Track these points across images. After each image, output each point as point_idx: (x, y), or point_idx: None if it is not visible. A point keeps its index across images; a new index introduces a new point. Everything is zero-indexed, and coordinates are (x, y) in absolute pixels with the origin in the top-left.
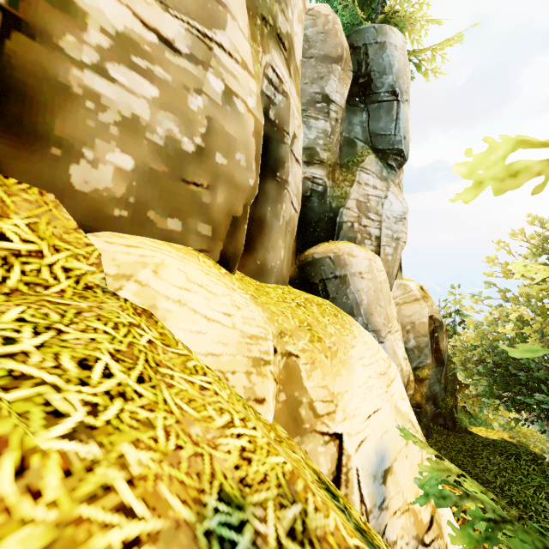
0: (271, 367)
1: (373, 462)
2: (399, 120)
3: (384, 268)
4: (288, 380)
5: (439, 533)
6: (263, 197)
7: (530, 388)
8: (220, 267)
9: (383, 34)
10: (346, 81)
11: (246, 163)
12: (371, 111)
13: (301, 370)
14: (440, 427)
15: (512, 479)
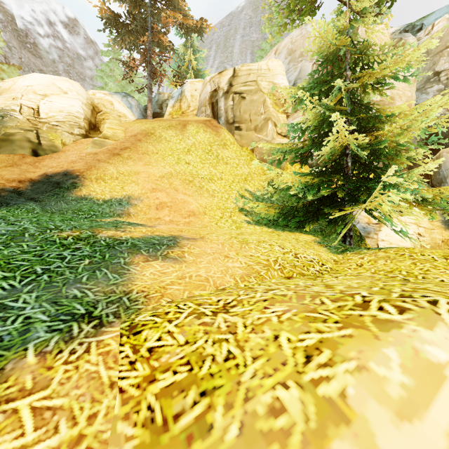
0: None
1: None
2: None
3: None
4: None
5: (378, 226)
6: None
7: None
8: None
9: None
10: None
11: None
12: None
13: None
14: None
15: None
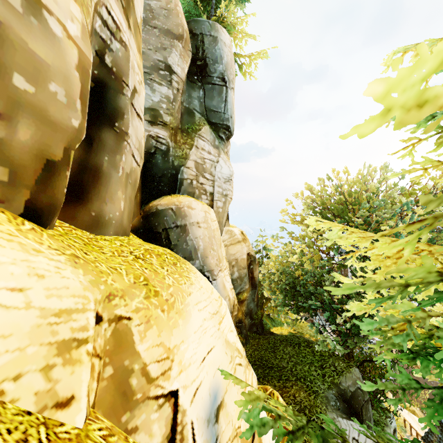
0: (89, 346)
1: (207, 405)
2: (227, 102)
3: (216, 218)
4: (117, 349)
5: (259, 442)
6: (99, 146)
7: (305, 297)
8: (22, 221)
9: (215, 30)
10: (186, 58)
11: (67, 99)
12: (207, 90)
13: (133, 333)
14: (254, 334)
15: (297, 361)
